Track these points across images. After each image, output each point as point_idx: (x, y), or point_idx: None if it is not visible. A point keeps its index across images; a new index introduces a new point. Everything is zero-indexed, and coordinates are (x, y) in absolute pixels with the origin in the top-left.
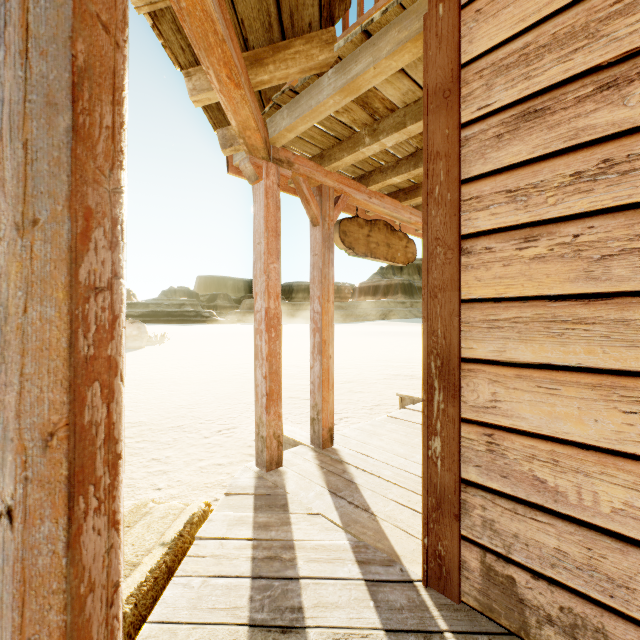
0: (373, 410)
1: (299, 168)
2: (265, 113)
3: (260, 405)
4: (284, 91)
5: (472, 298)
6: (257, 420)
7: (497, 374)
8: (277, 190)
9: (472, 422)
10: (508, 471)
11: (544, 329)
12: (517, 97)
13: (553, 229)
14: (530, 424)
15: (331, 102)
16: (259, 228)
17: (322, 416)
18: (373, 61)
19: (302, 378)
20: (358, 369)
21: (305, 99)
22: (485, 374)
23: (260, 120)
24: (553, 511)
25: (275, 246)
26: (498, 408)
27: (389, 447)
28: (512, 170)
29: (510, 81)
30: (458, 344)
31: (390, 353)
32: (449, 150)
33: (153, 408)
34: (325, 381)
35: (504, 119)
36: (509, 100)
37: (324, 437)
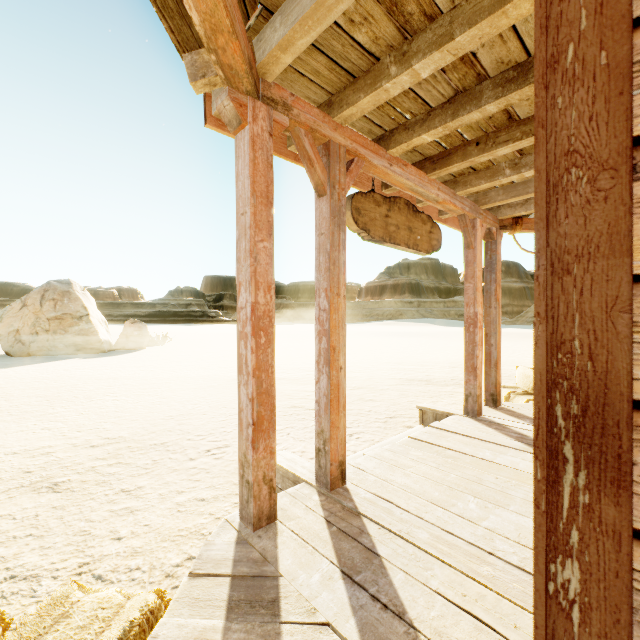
0: (388, 423)
1: (299, 114)
2: (250, 27)
3: (245, 437)
4: None
5: None
6: (241, 457)
7: None
8: (268, 141)
9: None
10: None
11: None
12: None
13: None
14: None
15: None
16: (243, 192)
17: (330, 447)
18: None
19: (307, 383)
20: (367, 373)
21: None
22: None
23: (239, 22)
24: None
25: (265, 218)
26: None
27: (418, 487)
28: None
29: None
30: (630, 372)
31: (400, 355)
32: None
33: (138, 419)
34: (334, 400)
35: None
36: None
37: (333, 474)
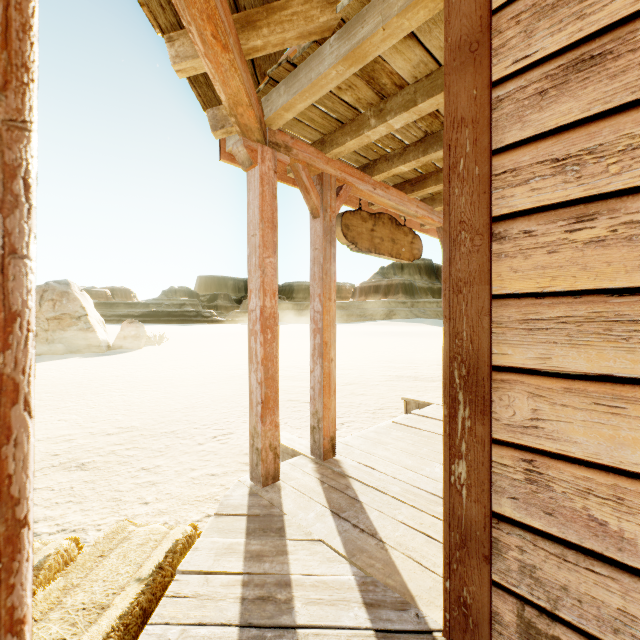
0: (376, 414)
1: (298, 154)
2: (260, 91)
3: (255, 414)
4: (280, 63)
5: (506, 293)
6: (251, 430)
7: (539, 386)
8: (273, 177)
9: (506, 444)
10: (554, 507)
11: (604, 331)
12: (566, 42)
13: (616, 204)
14: (584, 450)
15: (333, 73)
16: (254, 219)
17: (323, 424)
18: (382, 20)
19: (302, 380)
20: (360, 370)
21: (304, 72)
22: (523, 386)
23: (253, 95)
24: (616, 562)
25: (271, 238)
26: (541, 428)
27: (396, 458)
28: (560, 134)
29: (557, 23)
30: (489, 349)
31: (392, 354)
32: (477, 114)
33: (147, 412)
34: (326, 386)
35: (549, 71)
36: (555, 47)
37: (325, 447)
